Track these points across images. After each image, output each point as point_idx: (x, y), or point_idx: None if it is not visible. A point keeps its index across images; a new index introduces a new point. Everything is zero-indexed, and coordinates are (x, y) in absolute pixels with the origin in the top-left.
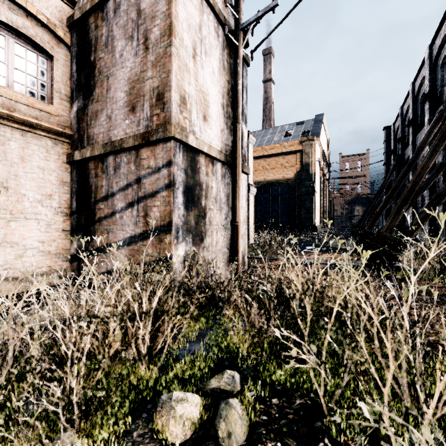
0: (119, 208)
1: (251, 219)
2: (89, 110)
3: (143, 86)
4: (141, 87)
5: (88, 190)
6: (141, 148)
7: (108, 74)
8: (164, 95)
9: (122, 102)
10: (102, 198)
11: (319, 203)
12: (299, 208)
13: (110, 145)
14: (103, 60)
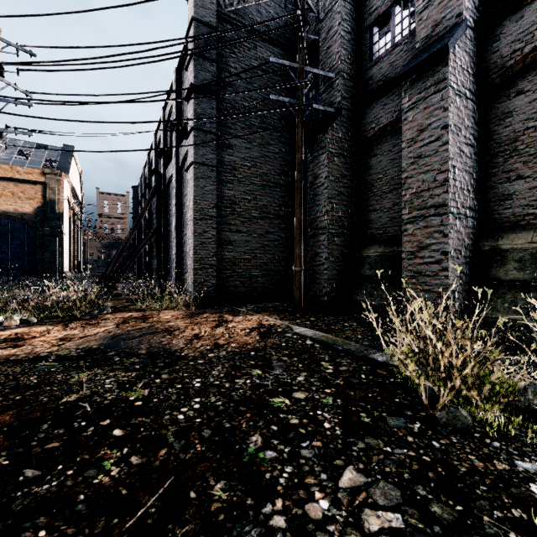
0: None
1: None
2: None
3: None
4: None
5: None
6: None
7: None
8: None
9: None
10: None
11: (69, 246)
12: (41, 251)
13: None
14: None
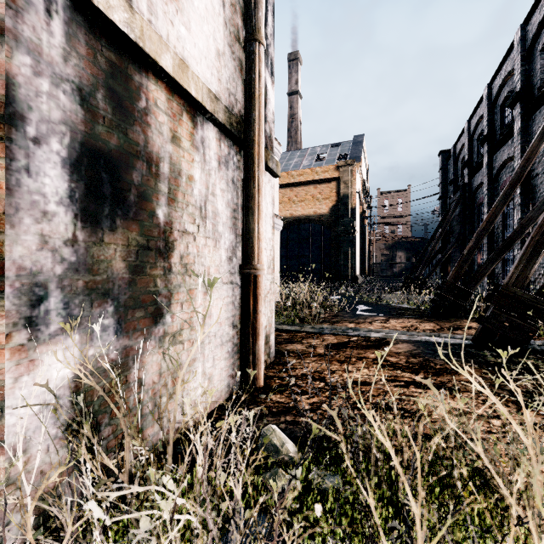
0: None
1: (275, 266)
2: None
3: None
4: None
5: None
6: None
7: None
8: None
9: None
10: None
11: (359, 246)
12: (335, 253)
13: None
14: None
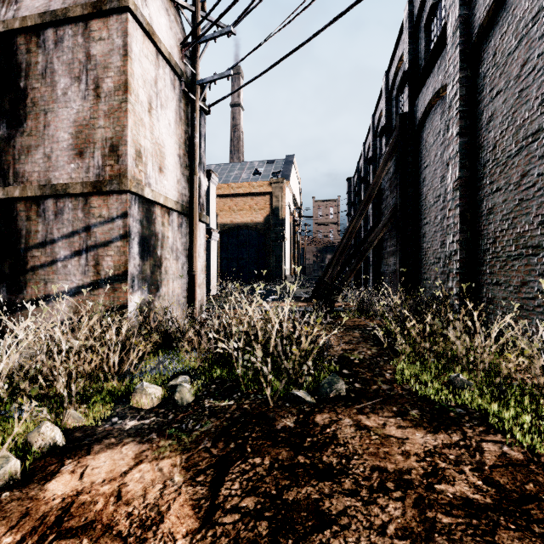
0: (62, 256)
1: (213, 268)
2: (17, 143)
3: (94, 133)
4: (91, 134)
5: (15, 234)
6: (91, 195)
7: (46, 109)
8: (118, 148)
9: (66, 144)
10: (37, 245)
11: (290, 250)
12: (269, 256)
13: (50, 188)
14: (39, 91)
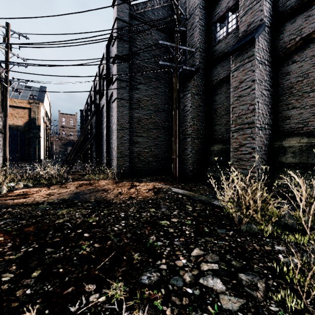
0: None
1: None
2: None
3: None
4: None
5: None
6: None
7: None
8: None
9: None
10: None
11: (43, 144)
12: (28, 147)
13: None
14: None
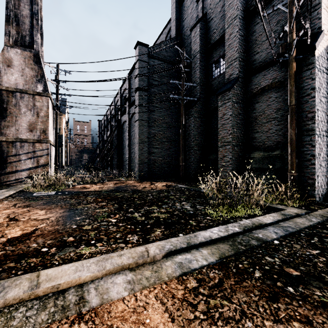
0: (23, 159)
1: None
2: (2, 123)
3: (37, 126)
4: (36, 126)
5: (1, 152)
6: (35, 143)
7: (16, 116)
8: (46, 131)
9: (25, 127)
10: (12, 155)
11: (64, 152)
12: None
13: (20, 139)
14: (13, 110)
